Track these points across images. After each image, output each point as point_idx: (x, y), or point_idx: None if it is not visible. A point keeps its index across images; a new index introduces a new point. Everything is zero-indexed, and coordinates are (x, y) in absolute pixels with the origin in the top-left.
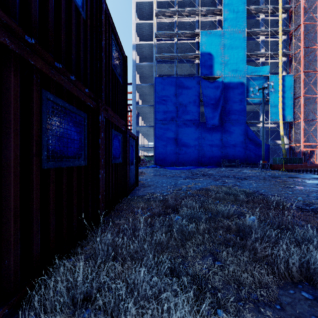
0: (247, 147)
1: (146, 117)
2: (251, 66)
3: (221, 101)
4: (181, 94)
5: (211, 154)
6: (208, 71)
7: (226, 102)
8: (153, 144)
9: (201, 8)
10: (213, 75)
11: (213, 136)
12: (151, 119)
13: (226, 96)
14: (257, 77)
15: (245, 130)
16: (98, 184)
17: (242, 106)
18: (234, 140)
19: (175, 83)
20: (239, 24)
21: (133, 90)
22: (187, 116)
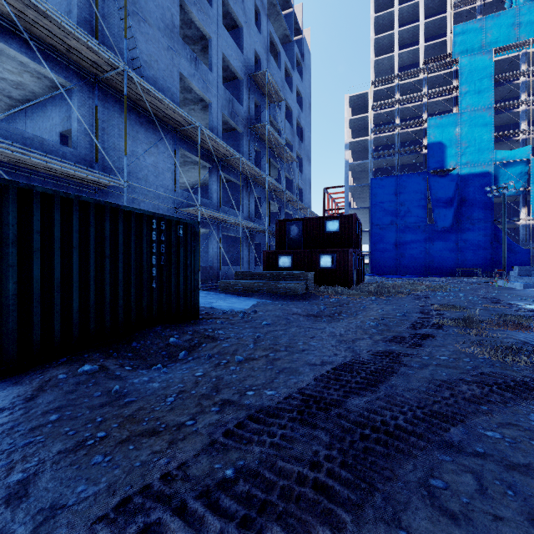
0: (494, 252)
1: (359, 217)
2: (501, 151)
3: (455, 198)
4: (402, 194)
5: (442, 262)
6: (438, 164)
7: (464, 198)
8: (369, 251)
9: (429, 92)
10: (445, 167)
11: (445, 240)
12: (365, 218)
13: (464, 191)
14: (511, 162)
15: (492, 231)
16: (359, 274)
17: (487, 201)
18: (475, 244)
19: (395, 182)
20: (483, 100)
21: (346, 193)
22: (410, 218)
